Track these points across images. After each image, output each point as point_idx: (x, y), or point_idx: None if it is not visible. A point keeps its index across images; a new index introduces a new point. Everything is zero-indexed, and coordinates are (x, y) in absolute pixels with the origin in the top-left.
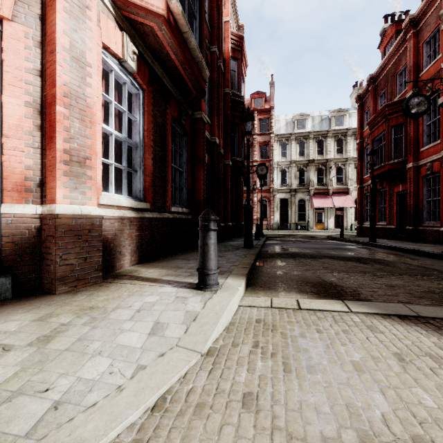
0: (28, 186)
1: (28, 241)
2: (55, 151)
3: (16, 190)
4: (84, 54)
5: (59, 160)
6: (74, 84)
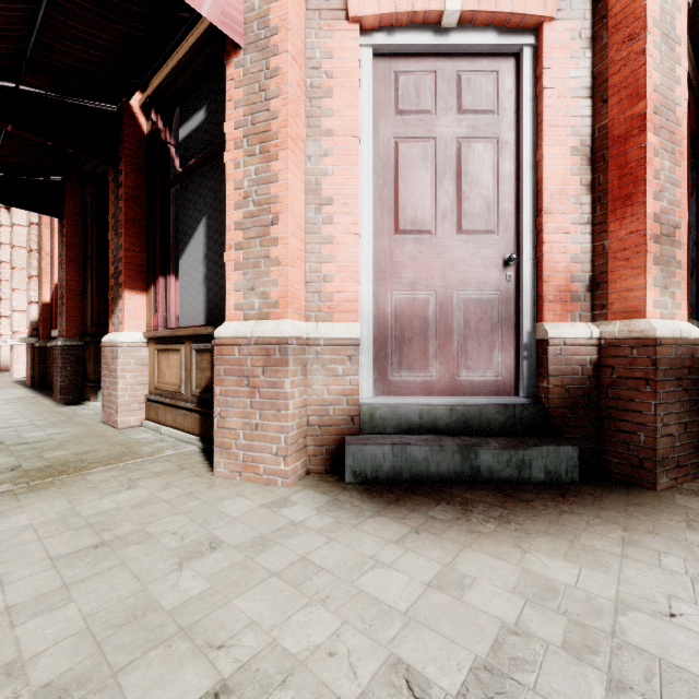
0: (573, 291)
1: (580, 385)
2: (643, 220)
3: (558, 298)
4: (672, 22)
5: (648, 236)
6: (662, 85)
